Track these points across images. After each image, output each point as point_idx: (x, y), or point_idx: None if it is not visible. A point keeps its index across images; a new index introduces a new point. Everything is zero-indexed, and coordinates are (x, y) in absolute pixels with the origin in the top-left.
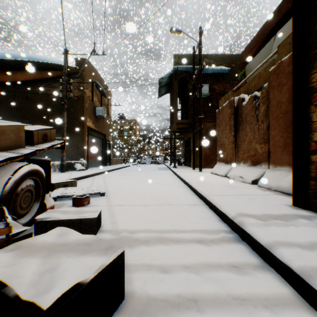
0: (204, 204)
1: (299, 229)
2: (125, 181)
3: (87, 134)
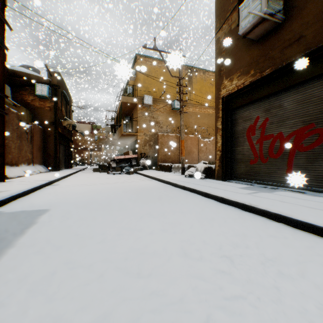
0: (74, 174)
1: (70, 170)
2: (109, 177)
3: (222, 115)
